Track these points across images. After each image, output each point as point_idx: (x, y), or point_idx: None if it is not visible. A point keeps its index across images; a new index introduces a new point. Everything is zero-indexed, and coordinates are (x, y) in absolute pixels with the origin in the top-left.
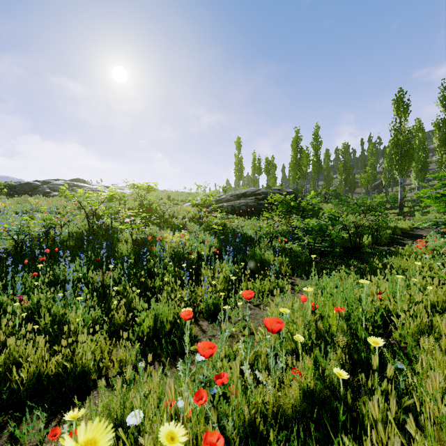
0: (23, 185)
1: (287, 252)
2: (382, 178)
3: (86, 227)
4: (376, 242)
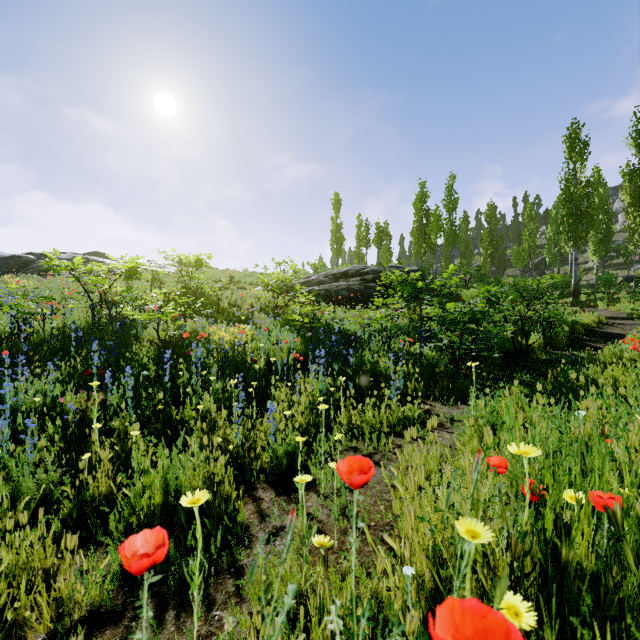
0: (7, 259)
1: (415, 359)
2: (546, 254)
3: (89, 320)
4: (550, 345)
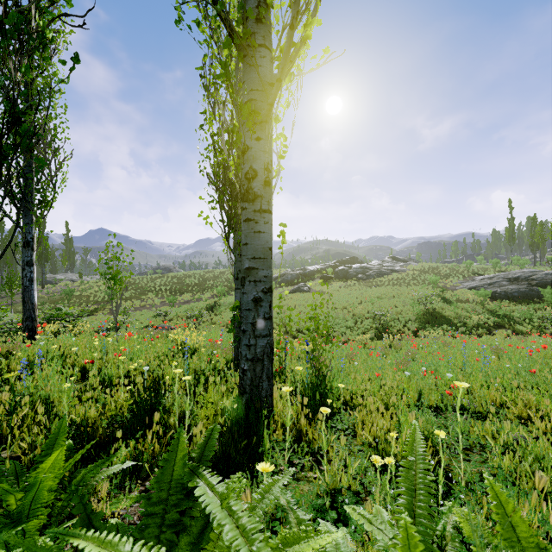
0: (341, 270)
1: (538, 328)
2: None
3: (422, 307)
4: None
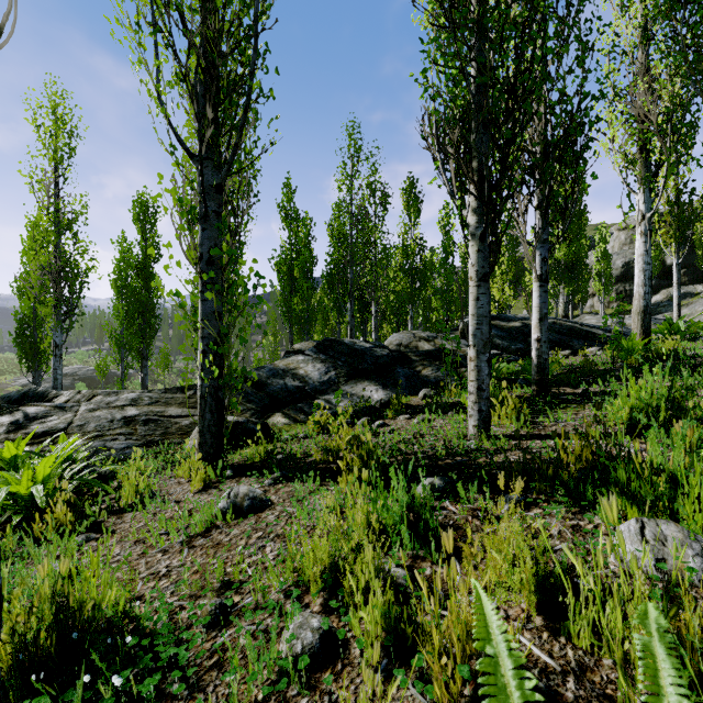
0: None
1: None
2: None
3: None
4: None
